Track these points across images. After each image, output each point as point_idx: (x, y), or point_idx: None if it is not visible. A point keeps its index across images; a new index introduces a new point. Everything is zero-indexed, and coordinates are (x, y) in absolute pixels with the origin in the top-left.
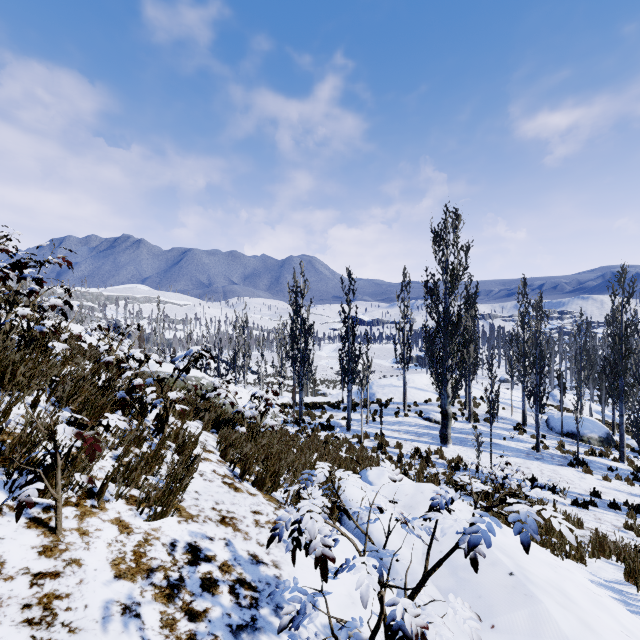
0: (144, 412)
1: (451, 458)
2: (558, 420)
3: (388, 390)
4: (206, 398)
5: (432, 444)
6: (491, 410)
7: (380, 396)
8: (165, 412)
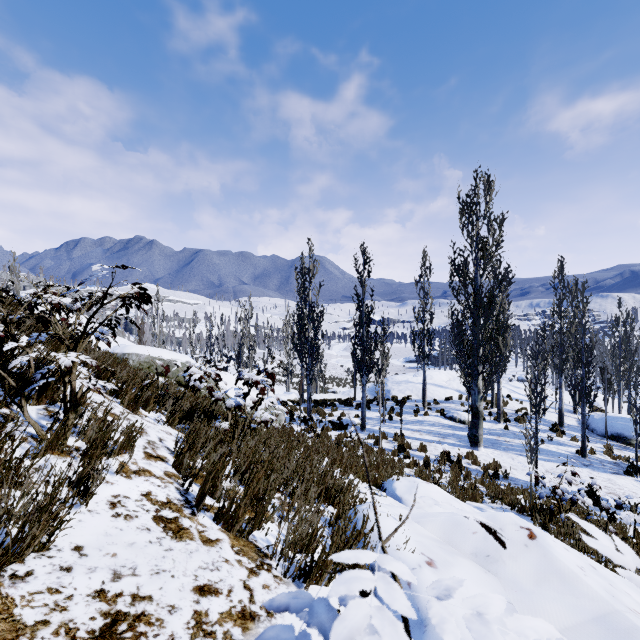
0: (53, 394)
1: (485, 463)
2: (600, 421)
3: (404, 387)
4: (192, 388)
5: (460, 446)
6: (537, 407)
7: (396, 393)
8: (84, 394)
